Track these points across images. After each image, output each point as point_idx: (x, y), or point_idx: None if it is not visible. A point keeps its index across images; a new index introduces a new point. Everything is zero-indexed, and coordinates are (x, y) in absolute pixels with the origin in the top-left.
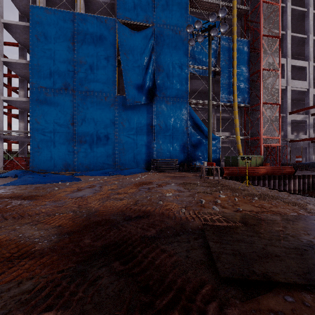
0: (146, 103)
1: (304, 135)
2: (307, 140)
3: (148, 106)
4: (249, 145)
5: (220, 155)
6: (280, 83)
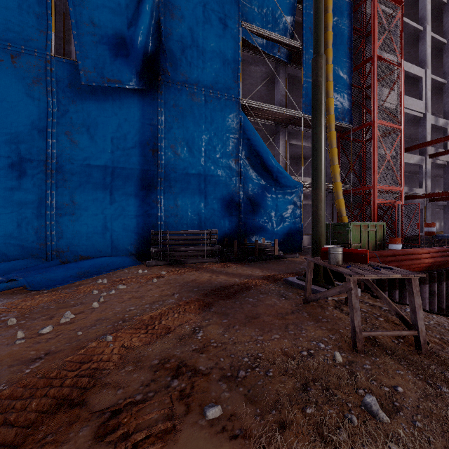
0: (138, 88)
1: (420, 189)
2: (436, 195)
3: (144, 98)
4: (351, 202)
5: (302, 222)
6: (402, 89)
